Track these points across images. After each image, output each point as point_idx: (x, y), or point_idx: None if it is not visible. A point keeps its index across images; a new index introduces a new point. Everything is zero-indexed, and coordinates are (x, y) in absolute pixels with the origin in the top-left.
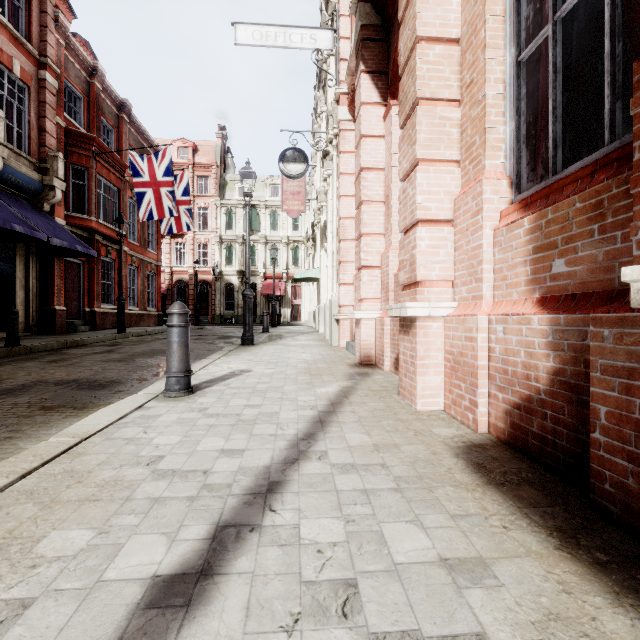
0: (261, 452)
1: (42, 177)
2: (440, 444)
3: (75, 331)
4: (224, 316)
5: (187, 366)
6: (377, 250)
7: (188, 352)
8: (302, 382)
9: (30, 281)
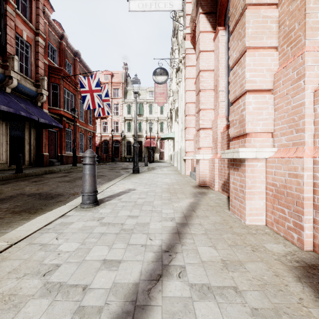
0: (133, 265)
1: (37, 89)
2: (277, 263)
3: (53, 165)
4: (126, 157)
5: (94, 188)
6: (209, 118)
7: (95, 180)
8: (165, 198)
9: (31, 140)
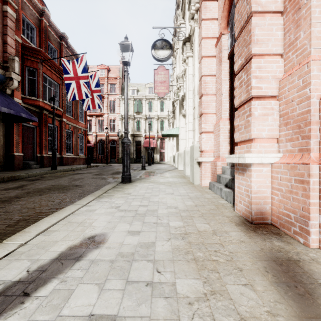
0: None
1: (4, 72)
2: None
3: (29, 168)
4: None
5: None
6: (273, 75)
7: None
8: None
9: None
